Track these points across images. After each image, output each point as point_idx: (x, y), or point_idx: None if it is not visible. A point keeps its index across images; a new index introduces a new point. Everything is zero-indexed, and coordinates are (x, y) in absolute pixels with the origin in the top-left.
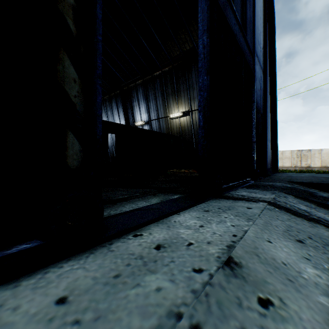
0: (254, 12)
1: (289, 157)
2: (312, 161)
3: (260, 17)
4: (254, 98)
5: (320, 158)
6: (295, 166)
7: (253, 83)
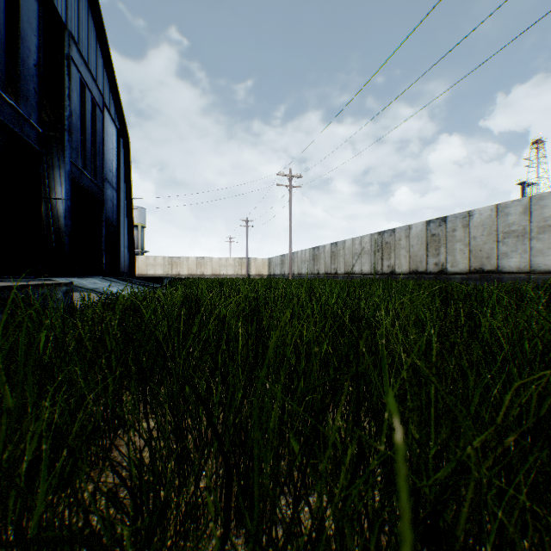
0: (105, 158)
1: (162, 263)
2: (182, 268)
3: (114, 147)
4: (105, 219)
5: (188, 266)
6: (168, 274)
7: (103, 208)
